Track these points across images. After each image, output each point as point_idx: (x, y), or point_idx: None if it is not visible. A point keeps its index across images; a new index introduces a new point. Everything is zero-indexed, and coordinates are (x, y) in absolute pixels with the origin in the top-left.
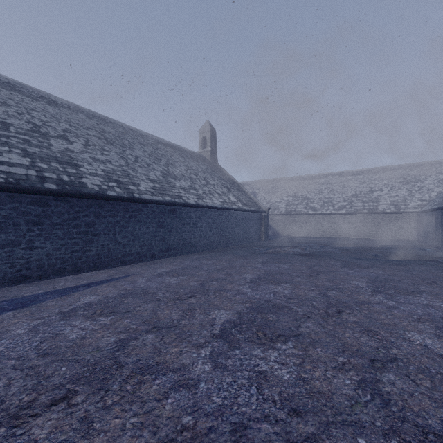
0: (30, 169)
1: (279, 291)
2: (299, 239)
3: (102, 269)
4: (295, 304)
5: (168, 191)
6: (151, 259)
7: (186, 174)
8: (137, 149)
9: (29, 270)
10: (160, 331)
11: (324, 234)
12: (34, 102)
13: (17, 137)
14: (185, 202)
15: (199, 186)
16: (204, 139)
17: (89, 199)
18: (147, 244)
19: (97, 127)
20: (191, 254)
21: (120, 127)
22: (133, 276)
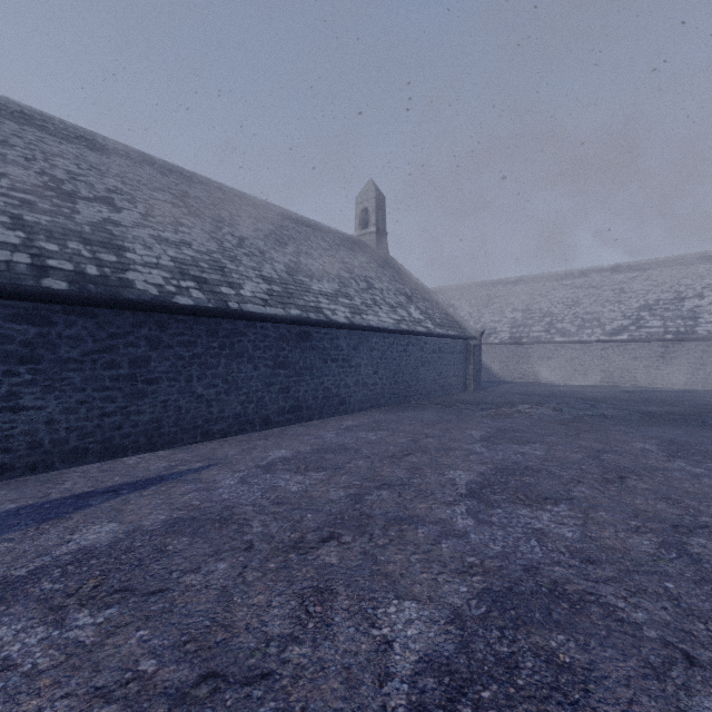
0: (19, 251)
1: (548, 531)
2: (538, 388)
3: (164, 449)
4: (615, 586)
5: (297, 299)
6: (262, 428)
7: (332, 269)
8: (244, 226)
9: (9, 454)
10: (215, 703)
11: (586, 380)
12: (64, 145)
13: (10, 196)
14: (329, 319)
15: (354, 291)
16: (365, 213)
17: (138, 310)
18: (255, 399)
19: (174, 188)
20: (339, 417)
21: (218, 190)
22: (217, 468)
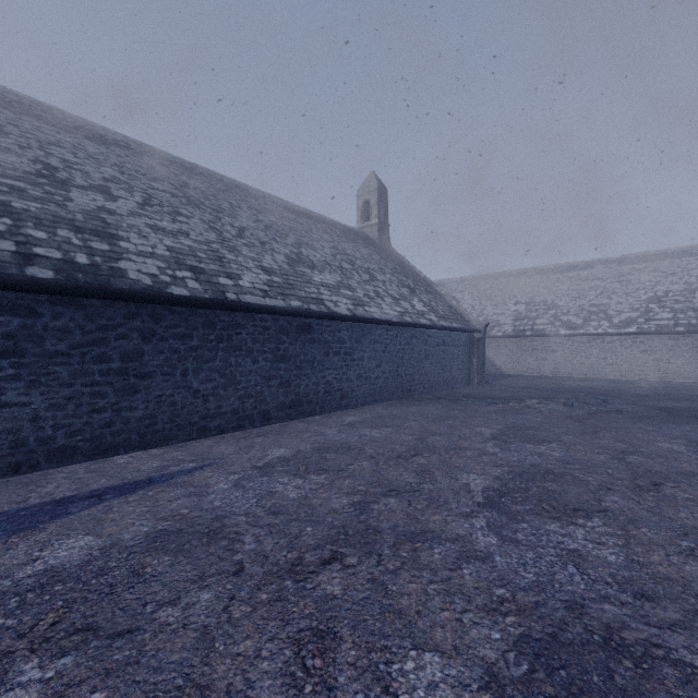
0: (3, 238)
1: (586, 553)
2: (544, 381)
3: (157, 446)
4: (686, 634)
5: (297, 290)
6: (261, 424)
7: (334, 261)
8: (244, 217)
9: None
10: None
11: (592, 374)
12: (62, 134)
13: None
14: (330, 311)
15: (356, 283)
16: (366, 205)
17: (130, 301)
18: (254, 394)
19: (174, 178)
20: (341, 412)
21: (219, 181)
22: (211, 469)
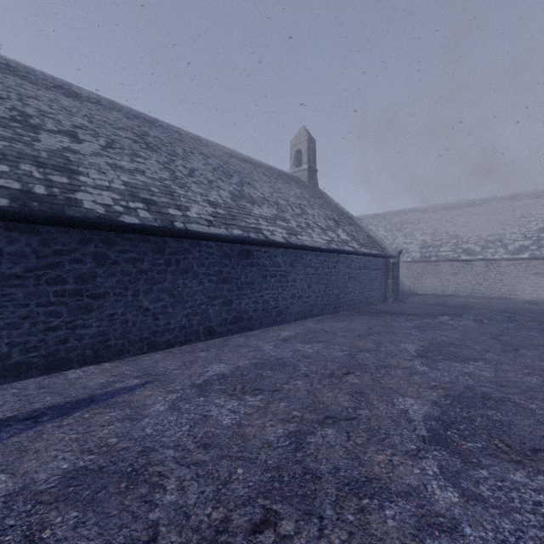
0: None
1: None
2: (449, 299)
3: (110, 360)
4: None
5: (239, 220)
6: (206, 338)
7: (271, 197)
8: (195, 161)
9: None
10: None
11: (489, 293)
12: (41, 91)
13: None
14: (268, 239)
15: (290, 216)
16: (298, 154)
17: (84, 228)
18: (200, 312)
19: (137, 128)
20: (277, 327)
21: (176, 133)
22: (152, 387)
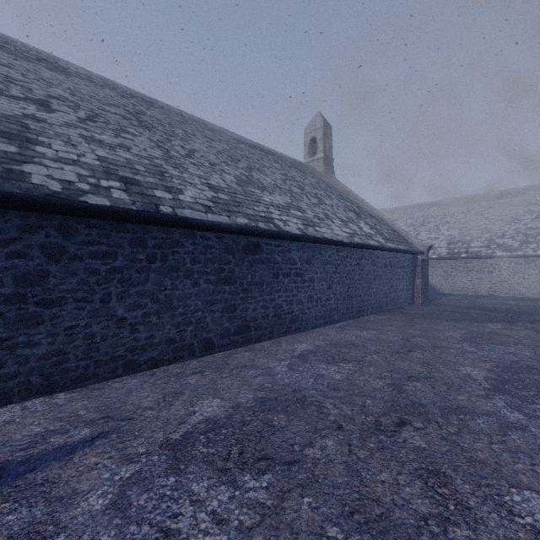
0: None
1: None
2: (486, 301)
3: (68, 388)
4: None
5: (245, 208)
6: (203, 354)
7: (283, 185)
8: (197, 142)
9: None
10: None
11: (531, 293)
12: (19, 61)
13: None
14: (280, 229)
15: (306, 205)
16: (313, 142)
17: (29, 210)
18: (194, 320)
19: (131, 107)
20: (291, 336)
21: (178, 115)
22: (102, 447)
